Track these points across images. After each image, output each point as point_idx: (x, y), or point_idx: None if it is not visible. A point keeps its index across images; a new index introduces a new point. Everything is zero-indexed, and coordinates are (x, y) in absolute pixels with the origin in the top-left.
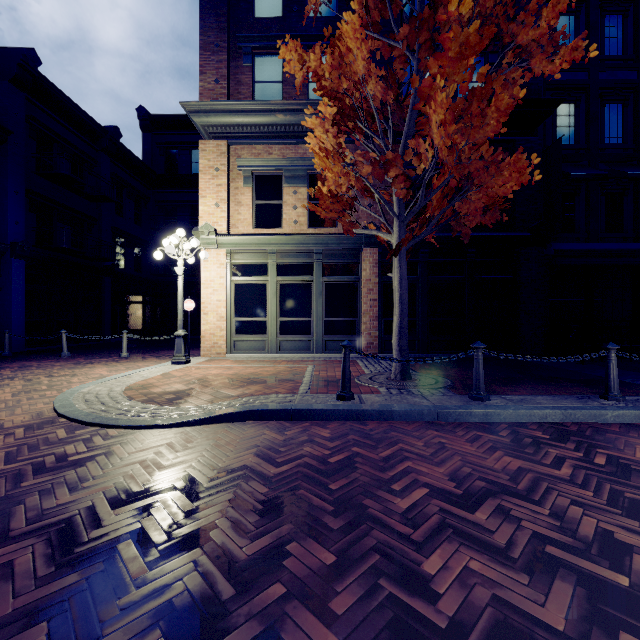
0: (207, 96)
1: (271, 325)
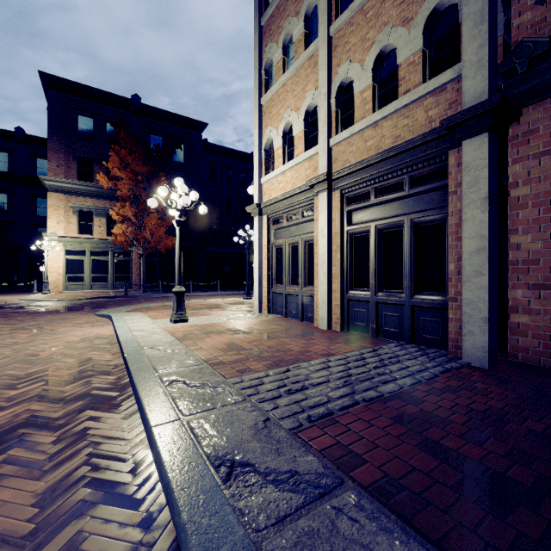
0: (52, 172)
1: (88, 278)
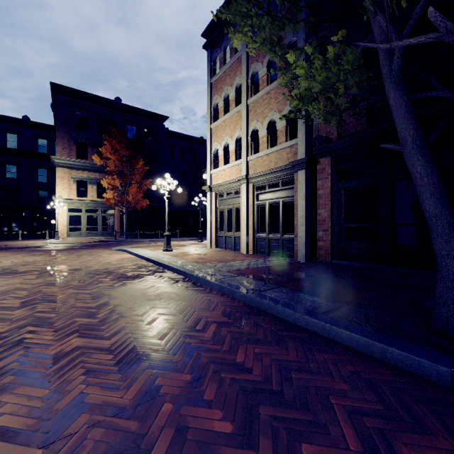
0: (59, 153)
1: (84, 228)
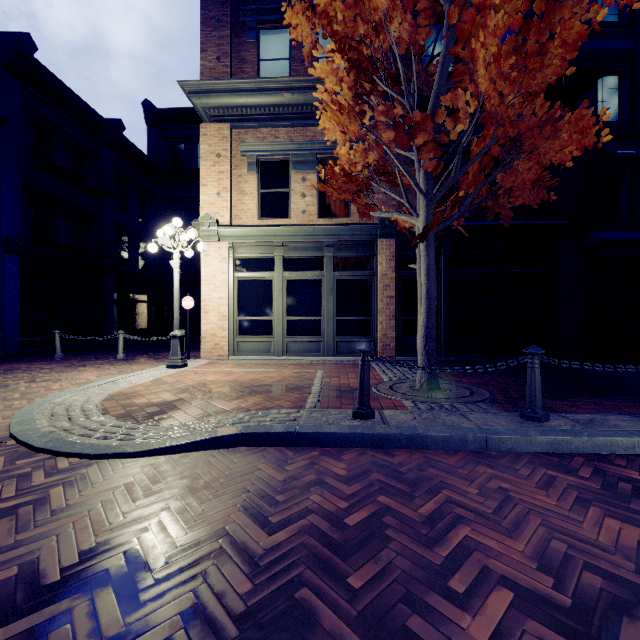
0: (208, 75)
1: (277, 325)
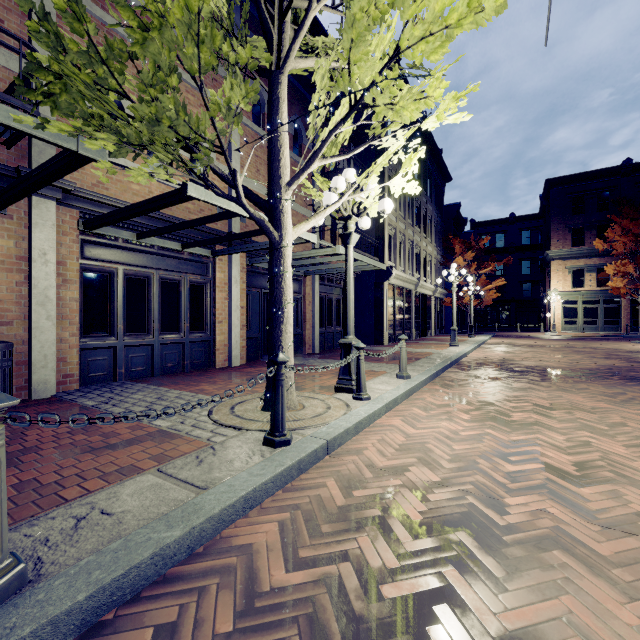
0: (553, 246)
1: (580, 322)
